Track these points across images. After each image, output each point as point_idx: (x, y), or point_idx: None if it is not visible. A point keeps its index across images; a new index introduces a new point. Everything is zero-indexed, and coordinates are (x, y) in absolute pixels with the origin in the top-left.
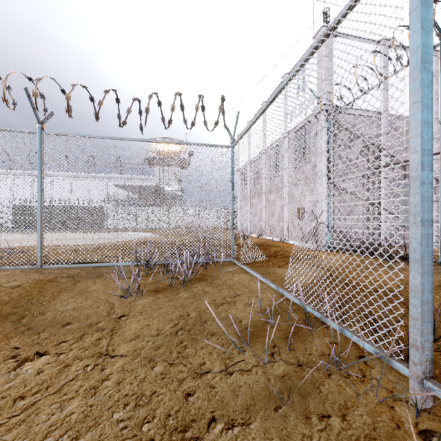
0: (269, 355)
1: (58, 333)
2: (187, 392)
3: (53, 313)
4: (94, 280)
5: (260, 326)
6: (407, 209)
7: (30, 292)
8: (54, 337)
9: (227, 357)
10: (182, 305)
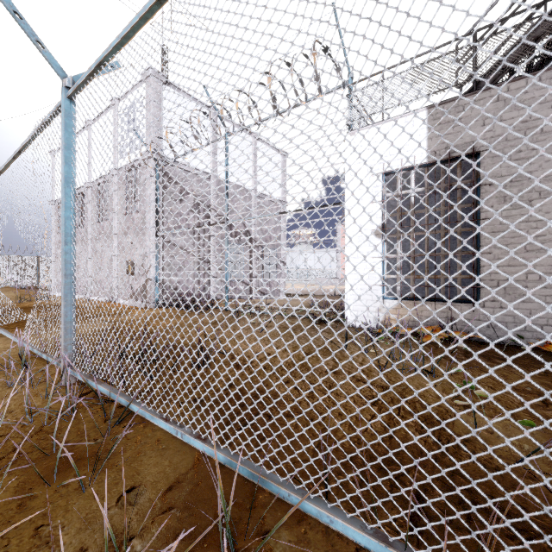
0: None
1: None
2: None
3: None
4: None
5: None
6: None
7: None
8: None
9: None
10: None
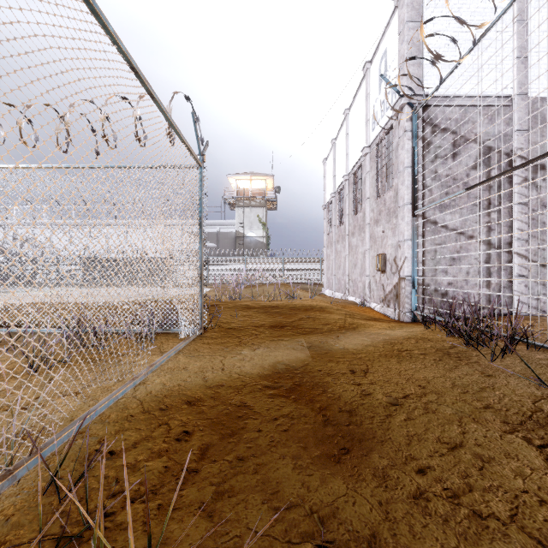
0: None
1: None
2: None
3: None
4: None
5: None
6: None
7: None
8: None
9: None
10: None
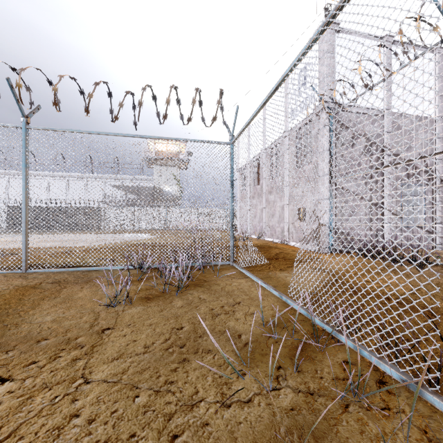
0: (274, 380)
1: (30, 352)
2: (173, 434)
3: (29, 326)
4: (81, 285)
5: (262, 342)
6: (409, 210)
7: (9, 300)
8: (24, 357)
9: (223, 383)
10: (175, 316)
